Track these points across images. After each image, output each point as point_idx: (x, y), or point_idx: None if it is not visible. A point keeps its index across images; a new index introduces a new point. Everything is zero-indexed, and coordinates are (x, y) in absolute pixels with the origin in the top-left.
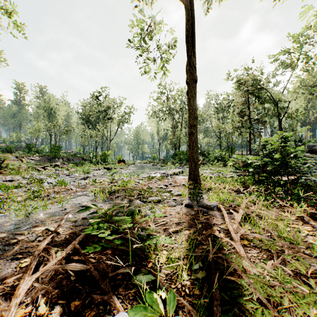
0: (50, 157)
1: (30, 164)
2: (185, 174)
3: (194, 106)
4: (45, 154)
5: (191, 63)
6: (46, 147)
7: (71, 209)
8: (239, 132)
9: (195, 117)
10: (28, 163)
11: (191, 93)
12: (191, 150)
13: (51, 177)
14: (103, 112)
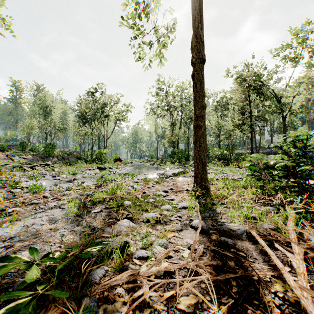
0: (44, 155)
1: (16, 164)
2: (186, 175)
3: (202, 92)
4: (39, 153)
5: (198, 38)
6: (41, 145)
7: (21, 238)
8: (241, 130)
9: (203, 106)
10: (18, 162)
11: (197, 76)
12: (198, 147)
13: (32, 179)
14: (100, 109)
